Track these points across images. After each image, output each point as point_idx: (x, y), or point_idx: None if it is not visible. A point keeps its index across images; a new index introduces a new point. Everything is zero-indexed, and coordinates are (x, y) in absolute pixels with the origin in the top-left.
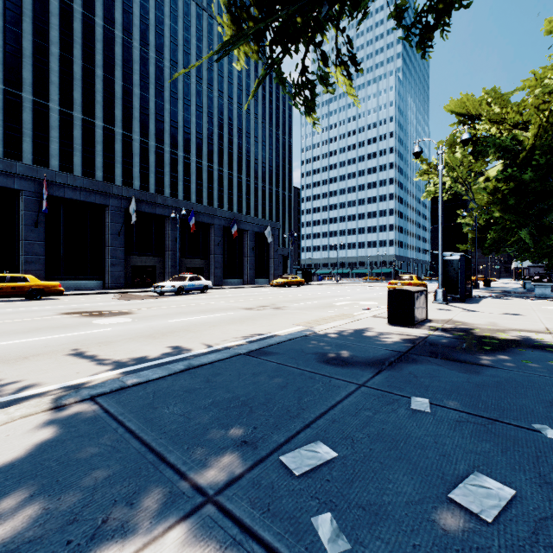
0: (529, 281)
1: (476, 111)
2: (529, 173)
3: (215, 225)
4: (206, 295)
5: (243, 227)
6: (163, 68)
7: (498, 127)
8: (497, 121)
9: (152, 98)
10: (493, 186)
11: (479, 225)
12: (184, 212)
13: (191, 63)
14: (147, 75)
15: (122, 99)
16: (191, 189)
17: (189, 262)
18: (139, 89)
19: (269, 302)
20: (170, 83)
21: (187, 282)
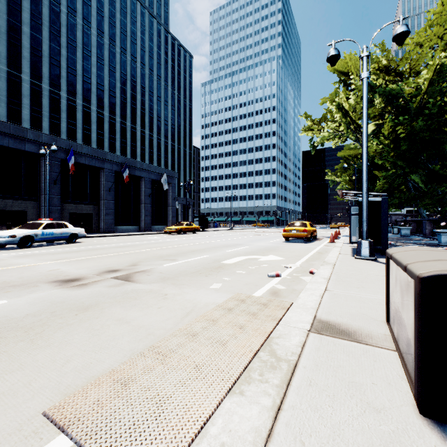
0: (404, 227)
1: (357, 68)
2: (420, 118)
3: (106, 169)
4: (64, 247)
5: (138, 174)
6: (59, 13)
7: (384, 76)
8: (385, 69)
9: (46, 40)
10: (387, 129)
11: (351, 179)
12: (54, 148)
13: (91, 15)
14: (39, 16)
15: (7, 35)
16: (91, 138)
17: (74, 207)
18: (29, 28)
19: (131, 261)
20: (67, 29)
21: (40, 230)
